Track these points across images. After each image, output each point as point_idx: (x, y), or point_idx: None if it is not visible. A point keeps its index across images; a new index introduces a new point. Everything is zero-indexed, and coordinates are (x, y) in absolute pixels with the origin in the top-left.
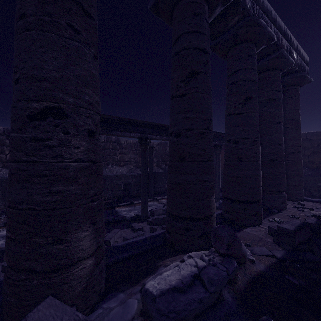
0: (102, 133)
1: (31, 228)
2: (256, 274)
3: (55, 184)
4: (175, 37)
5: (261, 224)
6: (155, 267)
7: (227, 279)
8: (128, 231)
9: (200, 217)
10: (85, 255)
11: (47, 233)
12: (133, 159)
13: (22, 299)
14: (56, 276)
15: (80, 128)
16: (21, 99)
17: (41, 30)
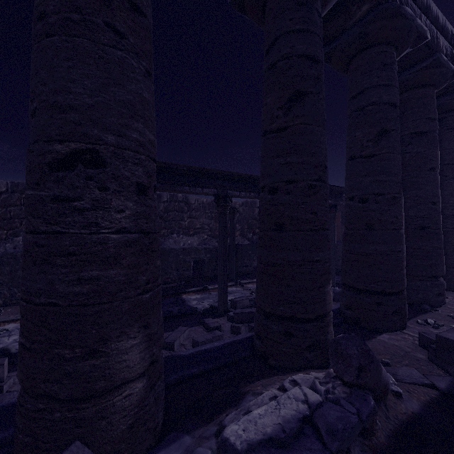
0: (163, 189)
1: (52, 333)
2: (405, 417)
3: (88, 267)
4: (269, 41)
5: (405, 329)
6: (239, 394)
7: (359, 428)
8: (199, 330)
9: (309, 318)
10: (132, 375)
11: (75, 342)
12: (207, 225)
13: (40, 439)
14: (88, 407)
15: (125, 182)
16: (39, 139)
17: (67, 34)
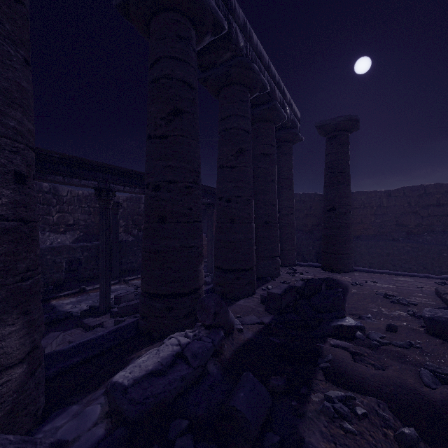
0: None
1: None
2: (243, 342)
3: None
4: (154, 58)
5: (255, 294)
6: (125, 362)
7: (213, 350)
8: (76, 332)
9: (186, 292)
10: (11, 361)
11: None
12: (84, 221)
13: None
14: None
15: (0, 169)
16: None
17: None
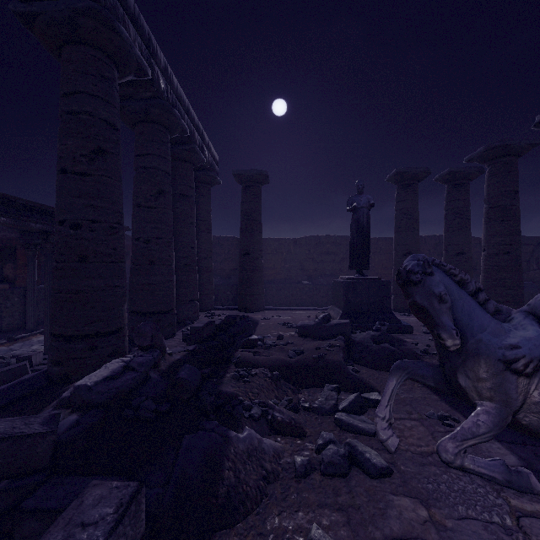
0: None
1: None
2: (174, 361)
3: None
4: (71, 89)
5: (175, 336)
6: (60, 393)
7: (153, 361)
8: None
9: (112, 330)
10: None
11: None
12: None
13: None
14: None
15: None
16: None
17: None
